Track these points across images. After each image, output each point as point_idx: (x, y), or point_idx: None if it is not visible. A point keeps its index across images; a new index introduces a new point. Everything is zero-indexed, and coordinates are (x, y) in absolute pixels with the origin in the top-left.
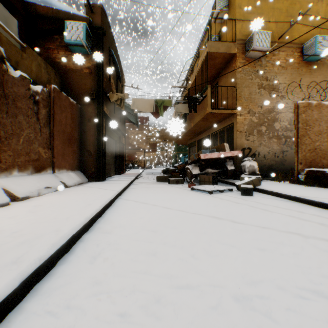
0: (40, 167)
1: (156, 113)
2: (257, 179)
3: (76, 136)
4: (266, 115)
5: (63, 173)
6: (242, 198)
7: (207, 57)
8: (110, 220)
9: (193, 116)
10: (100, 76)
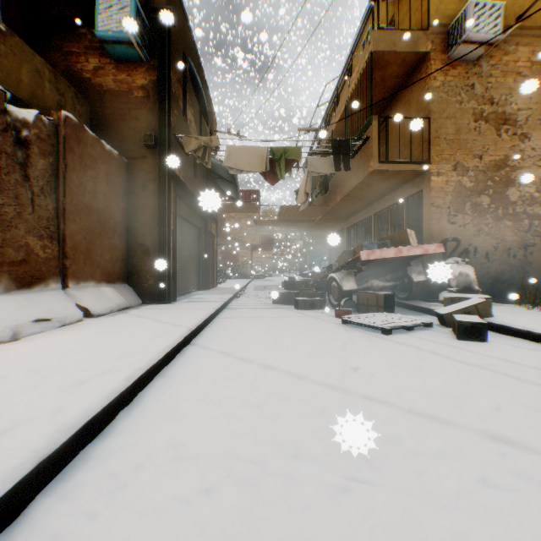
0: (31, 278)
1: (271, 175)
2: (486, 303)
3: (119, 217)
4: (489, 174)
5: (87, 289)
6: (463, 346)
7: (370, 62)
8: (147, 418)
9: (342, 181)
10: (165, 103)
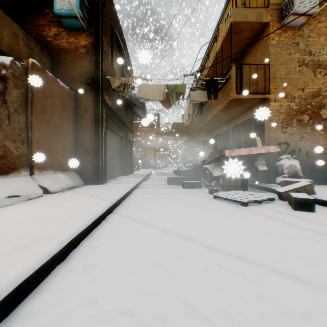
0: (8, 168)
1: (166, 102)
2: (311, 185)
3: (69, 129)
4: (308, 100)
5: (47, 175)
6: (299, 215)
7: (231, 29)
8: (73, 276)
9: (211, 107)
10: (99, 56)
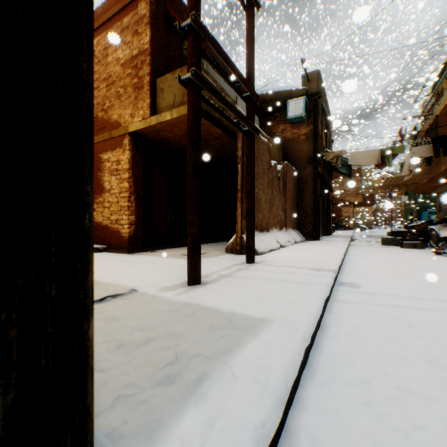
0: (281, 226)
1: (380, 163)
2: None
3: (295, 199)
4: None
5: (290, 231)
6: None
7: None
8: (352, 263)
9: (443, 156)
10: (316, 139)
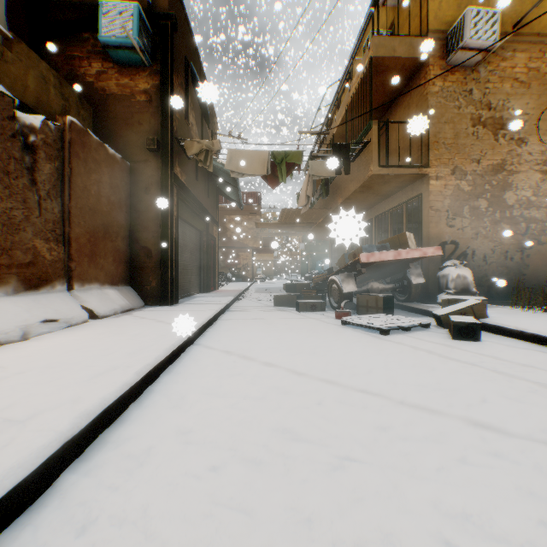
0: (38, 280)
1: (272, 178)
2: (482, 304)
3: (122, 220)
4: (487, 178)
5: (91, 290)
6: (457, 346)
7: (370, 68)
8: (157, 410)
9: (342, 185)
10: (167, 107)
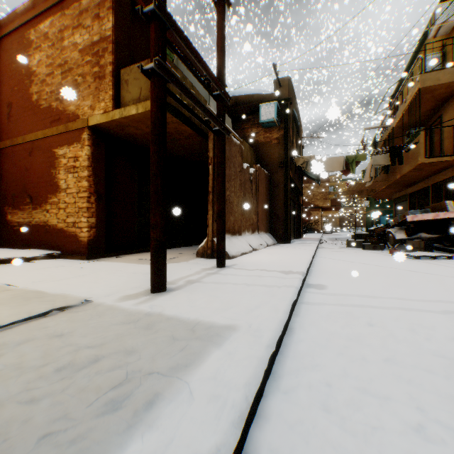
0: (253, 229)
1: (345, 170)
2: None
3: (267, 202)
4: None
5: (262, 234)
6: None
7: (417, 95)
8: (320, 264)
9: (399, 165)
10: (288, 144)
